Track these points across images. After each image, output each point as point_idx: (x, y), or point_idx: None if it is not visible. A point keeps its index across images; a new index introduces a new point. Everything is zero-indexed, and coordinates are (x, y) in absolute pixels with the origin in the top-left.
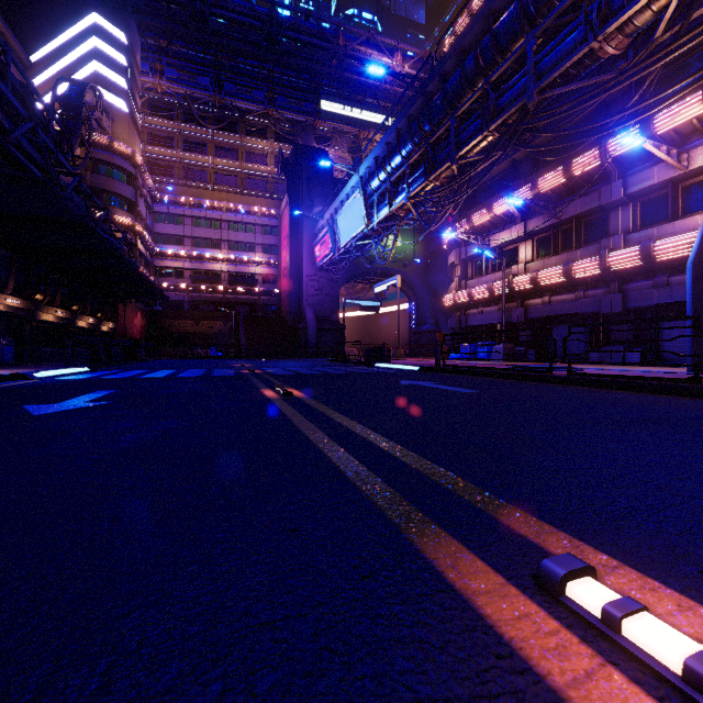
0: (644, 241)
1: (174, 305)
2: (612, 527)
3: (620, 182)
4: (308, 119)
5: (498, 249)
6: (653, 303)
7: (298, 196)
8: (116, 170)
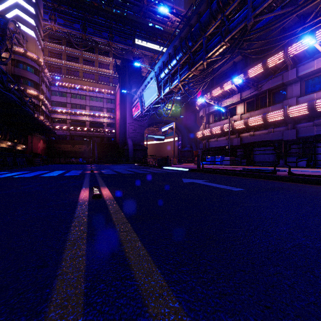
0: (308, 100)
1: (61, 137)
2: None
3: (294, 70)
4: (129, 48)
5: (225, 108)
6: (313, 134)
7: (124, 84)
8: (29, 67)
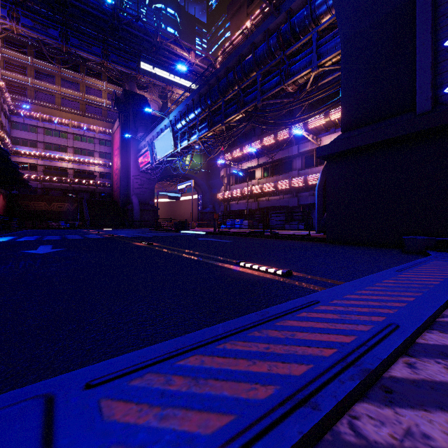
0: (305, 174)
1: (29, 191)
2: (253, 261)
3: (296, 146)
4: (132, 72)
5: (245, 171)
6: (308, 203)
7: (126, 123)
8: None
